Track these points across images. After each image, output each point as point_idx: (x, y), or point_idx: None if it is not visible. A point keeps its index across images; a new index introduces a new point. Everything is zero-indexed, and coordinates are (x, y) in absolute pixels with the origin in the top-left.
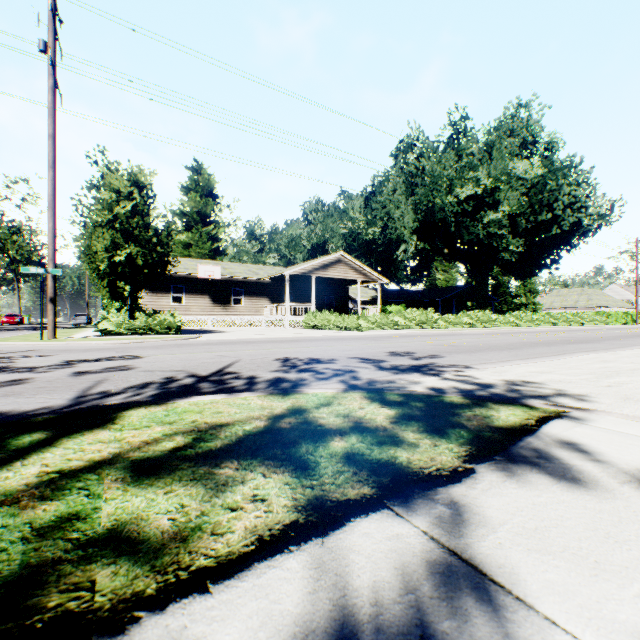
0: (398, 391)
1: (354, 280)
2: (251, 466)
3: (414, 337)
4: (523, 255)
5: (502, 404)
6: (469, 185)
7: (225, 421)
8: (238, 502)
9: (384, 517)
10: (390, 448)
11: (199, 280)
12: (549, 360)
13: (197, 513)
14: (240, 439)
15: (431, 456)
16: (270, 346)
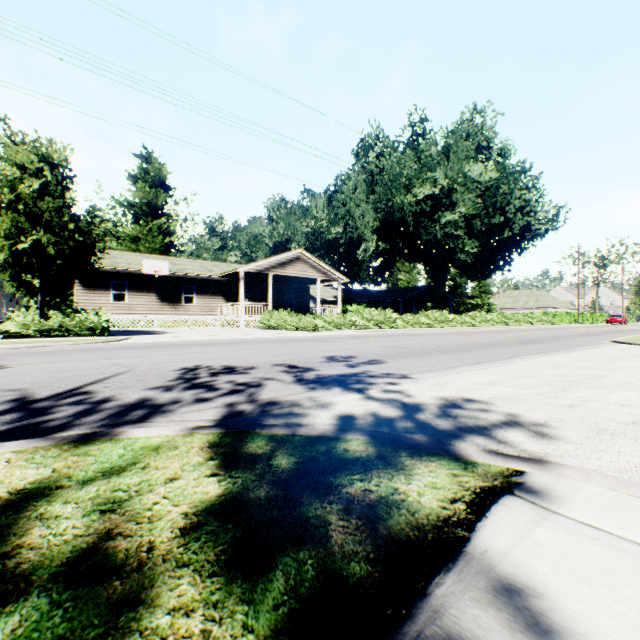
0: (277, 429)
1: (314, 279)
2: None
3: (367, 338)
4: (478, 257)
5: (422, 456)
6: (427, 185)
7: None
8: None
9: None
10: None
11: (144, 276)
12: (500, 365)
13: None
14: None
15: None
16: (196, 350)
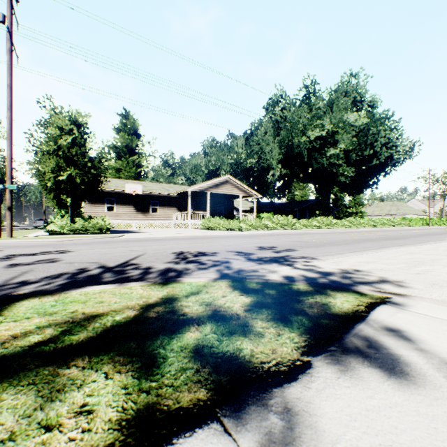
0: (257, 280)
1: (237, 195)
2: (99, 364)
3: (278, 235)
4: (354, 178)
5: (338, 291)
6: (317, 129)
7: (101, 311)
8: (60, 416)
9: (210, 436)
10: (238, 339)
11: (126, 195)
12: (372, 252)
13: (4, 436)
14: (105, 331)
15: (273, 347)
16: (172, 242)
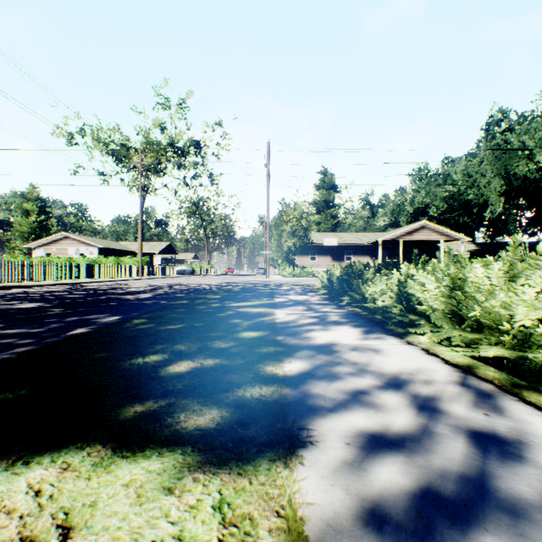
0: None
1: (437, 240)
2: None
3: None
4: None
5: None
6: None
7: None
8: None
9: None
10: None
11: (324, 247)
12: None
13: None
14: None
15: None
16: None
